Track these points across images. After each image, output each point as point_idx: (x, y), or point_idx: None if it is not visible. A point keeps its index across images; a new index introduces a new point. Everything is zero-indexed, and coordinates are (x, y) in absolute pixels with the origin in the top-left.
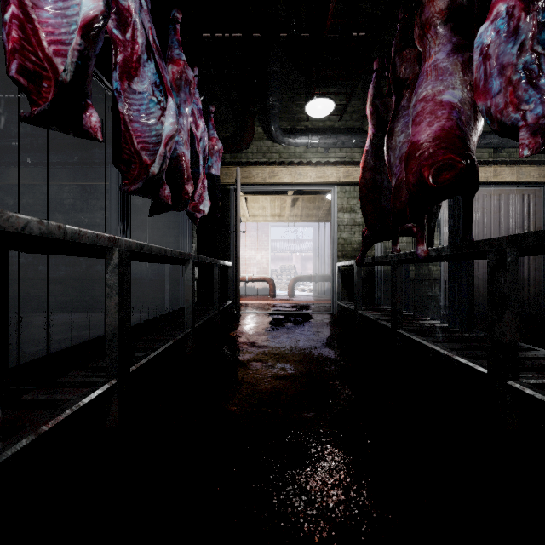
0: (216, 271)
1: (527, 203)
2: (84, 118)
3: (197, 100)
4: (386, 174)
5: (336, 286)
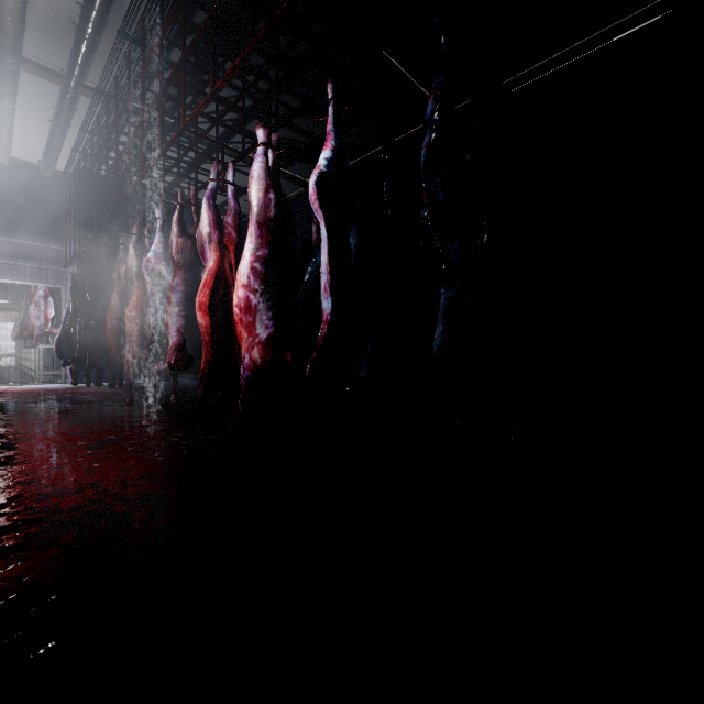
0: None
1: None
2: None
3: None
4: None
5: (18, 357)
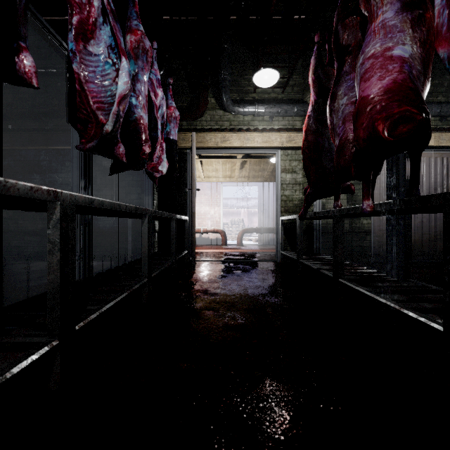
0: (173, 224)
1: (446, 165)
2: (18, 61)
3: (156, 70)
4: (327, 137)
5: (280, 237)
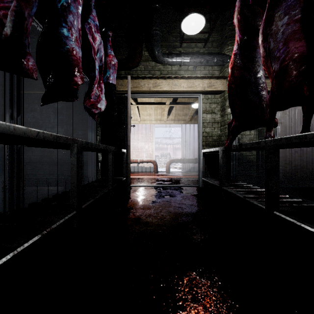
0: (110, 155)
1: None
2: None
3: (94, 17)
4: (253, 72)
5: (202, 167)
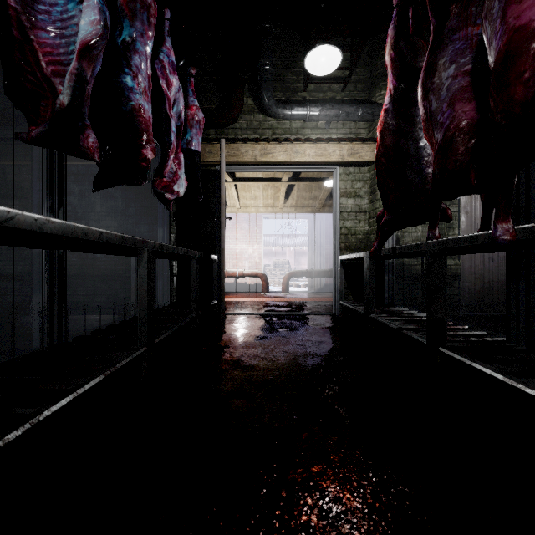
0: (194, 265)
1: None
2: None
3: (169, 49)
4: (413, 138)
5: (339, 283)
